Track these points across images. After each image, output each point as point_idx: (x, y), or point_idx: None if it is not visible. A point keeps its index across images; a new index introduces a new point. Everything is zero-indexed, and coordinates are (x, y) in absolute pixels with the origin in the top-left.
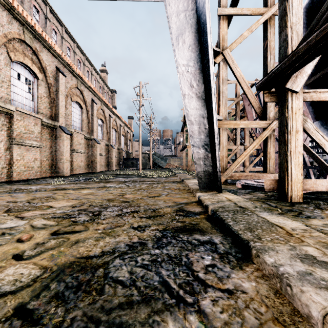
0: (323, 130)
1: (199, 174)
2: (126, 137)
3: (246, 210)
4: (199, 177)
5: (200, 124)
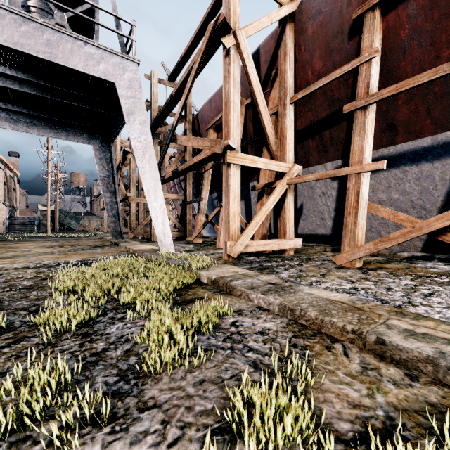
0: (196, 205)
1: (112, 231)
2: (9, 185)
3: (127, 241)
4: (112, 232)
5: (112, 206)
